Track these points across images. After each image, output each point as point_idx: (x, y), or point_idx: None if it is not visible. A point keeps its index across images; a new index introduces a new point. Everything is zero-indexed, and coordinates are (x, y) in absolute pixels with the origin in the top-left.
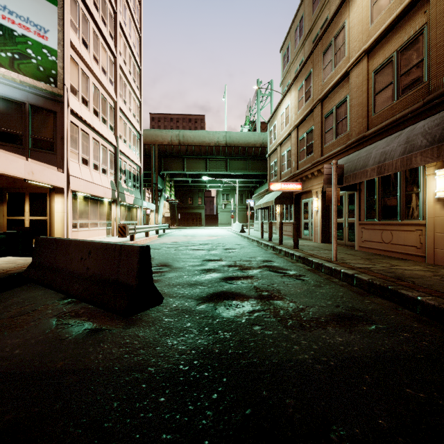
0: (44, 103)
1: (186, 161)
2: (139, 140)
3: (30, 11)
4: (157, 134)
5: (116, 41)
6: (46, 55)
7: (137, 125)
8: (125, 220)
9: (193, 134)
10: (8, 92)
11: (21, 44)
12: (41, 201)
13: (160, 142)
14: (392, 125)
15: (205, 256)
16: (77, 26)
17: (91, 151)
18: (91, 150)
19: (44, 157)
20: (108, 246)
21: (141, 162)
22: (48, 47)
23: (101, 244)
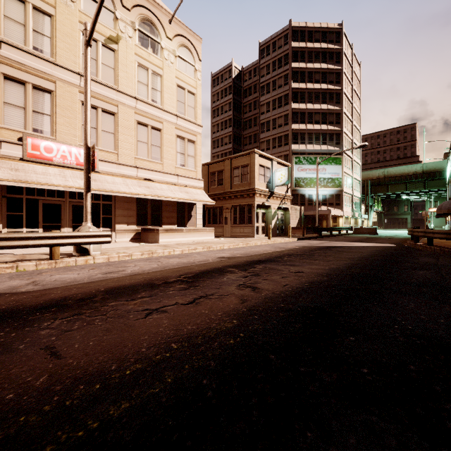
0: (337, 192)
1: (390, 186)
2: (359, 184)
3: (336, 170)
4: (368, 174)
5: (352, 151)
6: (339, 180)
7: (359, 178)
8: (354, 224)
9: (395, 169)
10: (331, 193)
11: (334, 180)
12: (335, 219)
13: (371, 178)
14: (449, 199)
15: (389, 234)
16: (344, 163)
17: (346, 201)
18: (346, 200)
19: (338, 207)
20: (370, 228)
21: (360, 195)
22: (339, 178)
23: (369, 228)
